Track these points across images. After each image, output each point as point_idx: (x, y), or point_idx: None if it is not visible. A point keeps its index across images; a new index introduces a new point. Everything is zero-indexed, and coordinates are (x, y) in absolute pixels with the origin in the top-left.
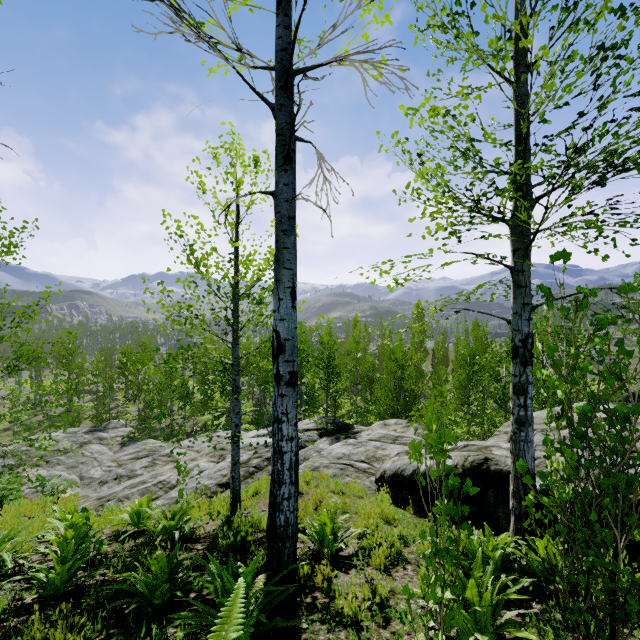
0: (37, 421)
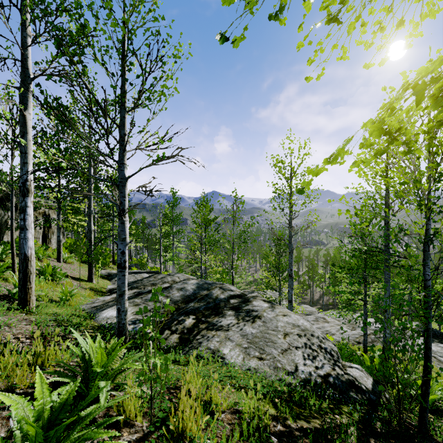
0: (250, 280)
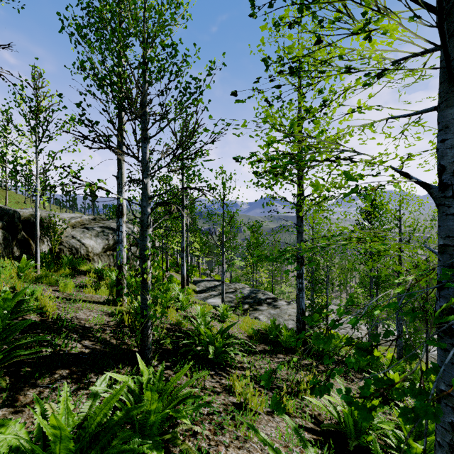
0: None
